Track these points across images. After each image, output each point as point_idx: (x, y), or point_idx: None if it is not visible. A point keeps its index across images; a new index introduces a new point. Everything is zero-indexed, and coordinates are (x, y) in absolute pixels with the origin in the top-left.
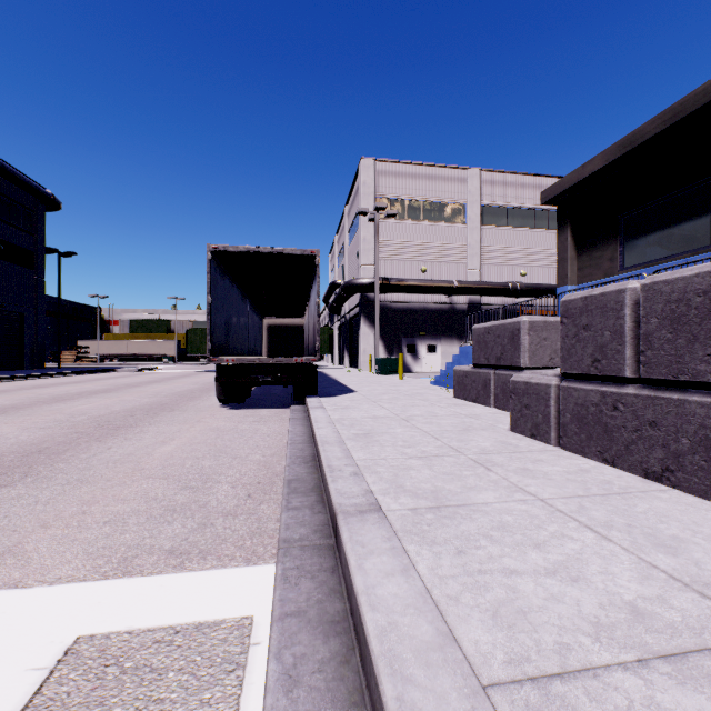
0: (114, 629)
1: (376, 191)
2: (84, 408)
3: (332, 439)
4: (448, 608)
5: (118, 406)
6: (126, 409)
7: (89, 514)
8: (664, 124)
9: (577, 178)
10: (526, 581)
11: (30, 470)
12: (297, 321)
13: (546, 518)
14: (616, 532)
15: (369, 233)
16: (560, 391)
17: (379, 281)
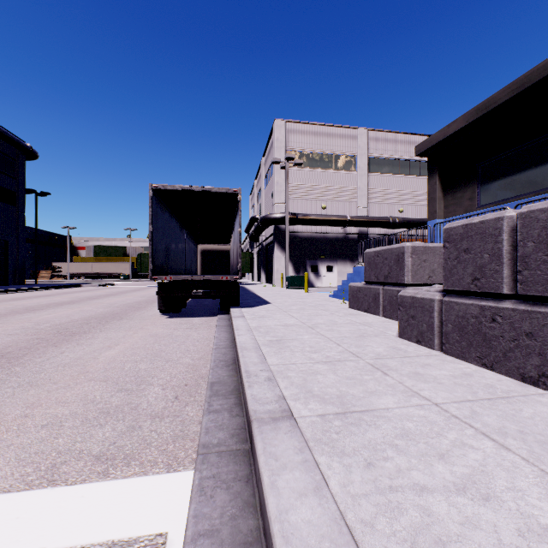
0: None
1: (286, 145)
2: (49, 317)
3: (250, 345)
4: (364, 537)
5: (77, 315)
6: (83, 318)
7: (30, 418)
8: (513, 93)
9: (443, 135)
10: (438, 500)
11: None
12: (224, 247)
13: (443, 424)
14: (511, 440)
15: (281, 178)
16: (443, 305)
17: (289, 216)
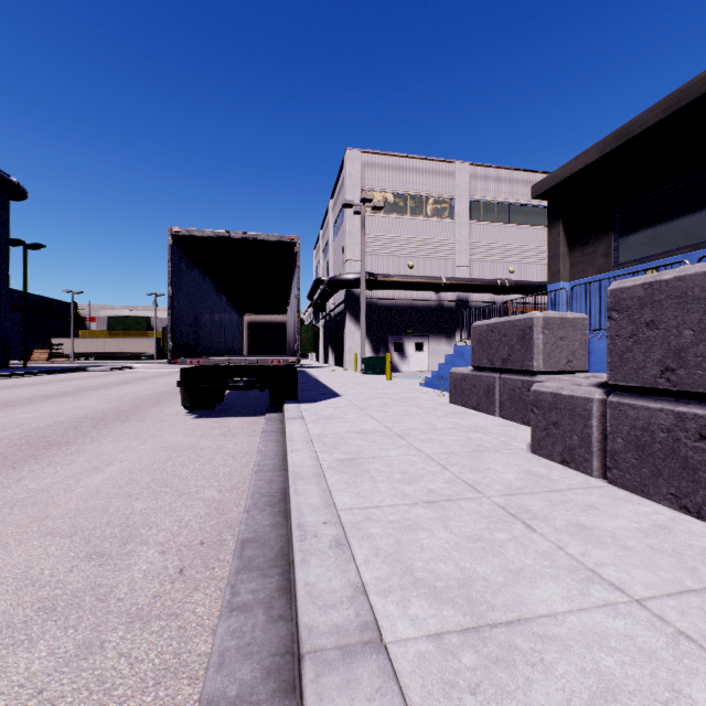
0: None
1: (361, 184)
2: (25, 417)
3: (309, 470)
4: None
5: (66, 414)
6: (73, 418)
7: None
8: (664, 113)
9: (569, 171)
10: None
11: None
12: (279, 318)
13: (672, 659)
14: None
15: (354, 227)
16: (607, 408)
17: (365, 277)
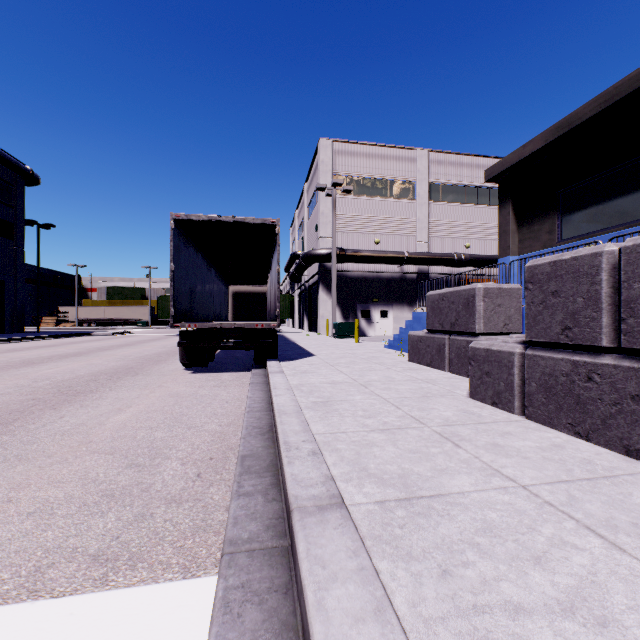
0: None
1: (333, 169)
2: (50, 372)
3: (290, 408)
4: None
5: (84, 370)
6: (91, 373)
7: (14, 503)
8: (600, 107)
9: (518, 157)
10: (539, 627)
11: None
12: (260, 289)
13: (535, 514)
14: (624, 536)
15: (327, 208)
16: (525, 359)
17: (336, 252)
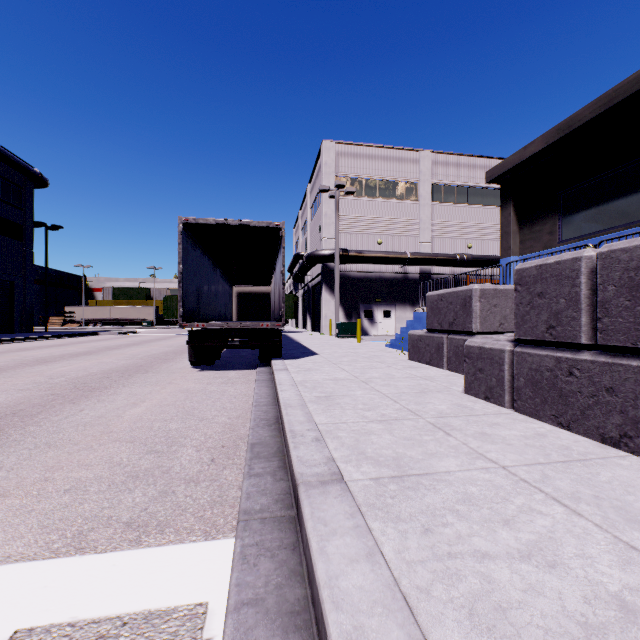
0: (57, 620)
1: (336, 171)
2: (64, 370)
3: (295, 402)
4: (419, 604)
5: (96, 367)
6: (103, 371)
7: (51, 482)
8: (600, 110)
9: (519, 159)
10: (500, 567)
11: (1, 433)
12: (264, 289)
13: (510, 488)
14: (584, 505)
15: (330, 209)
16: (514, 356)
17: (339, 253)
